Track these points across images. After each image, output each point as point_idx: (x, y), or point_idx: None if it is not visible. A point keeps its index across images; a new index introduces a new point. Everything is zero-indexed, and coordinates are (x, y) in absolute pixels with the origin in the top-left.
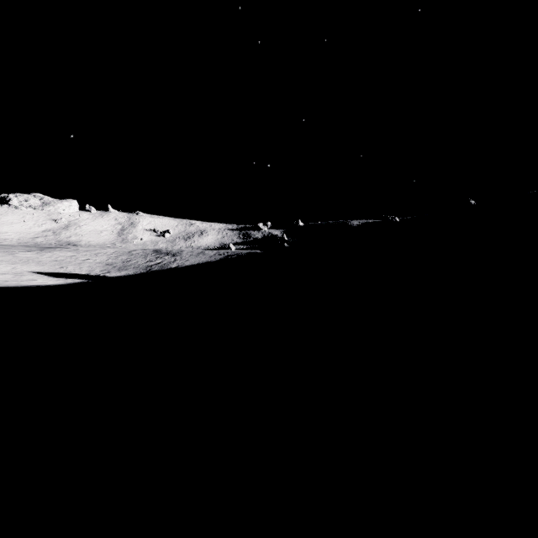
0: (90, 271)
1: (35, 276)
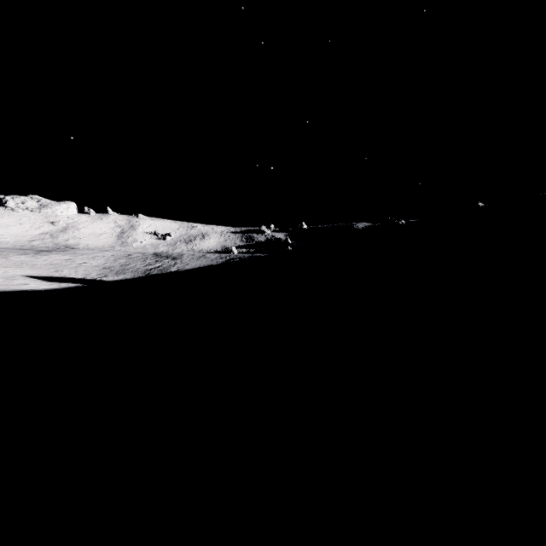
0: (86, 274)
1: (28, 280)
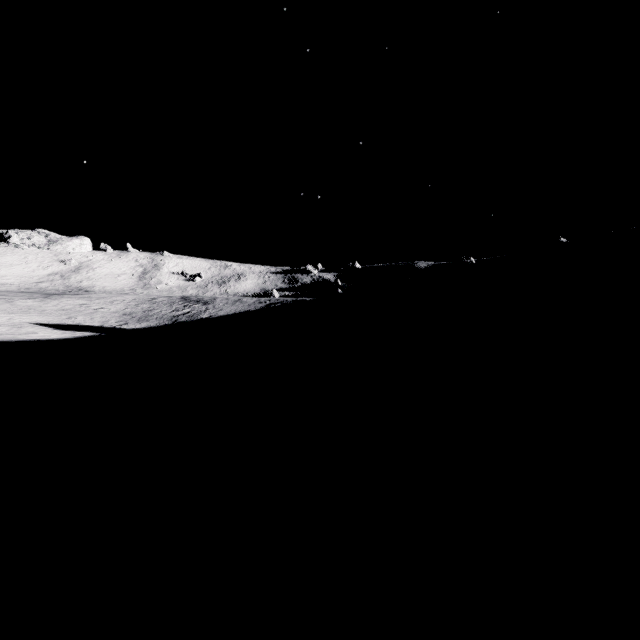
0: (104, 322)
1: (37, 328)
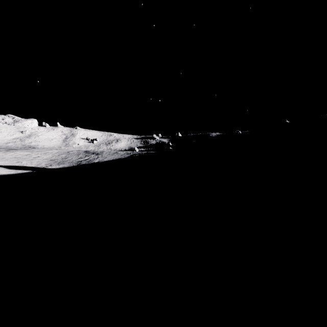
0: (38, 164)
1: None
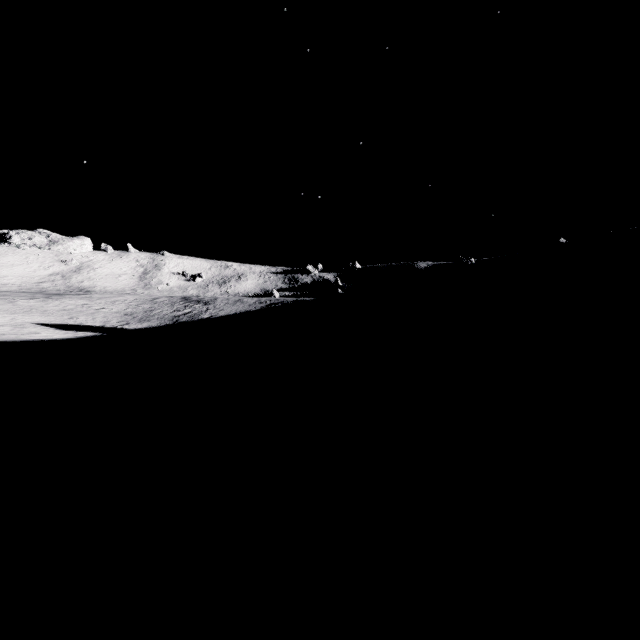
0: (105, 322)
1: (39, 328)
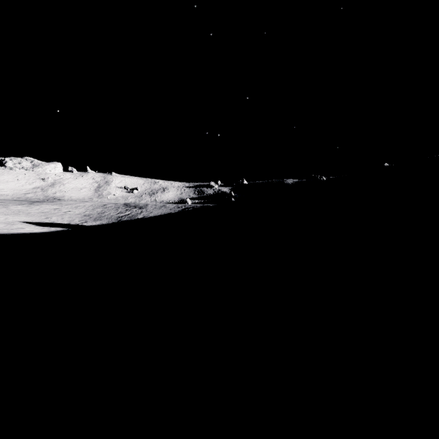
0: (70, 221)
1: (24, 225)
